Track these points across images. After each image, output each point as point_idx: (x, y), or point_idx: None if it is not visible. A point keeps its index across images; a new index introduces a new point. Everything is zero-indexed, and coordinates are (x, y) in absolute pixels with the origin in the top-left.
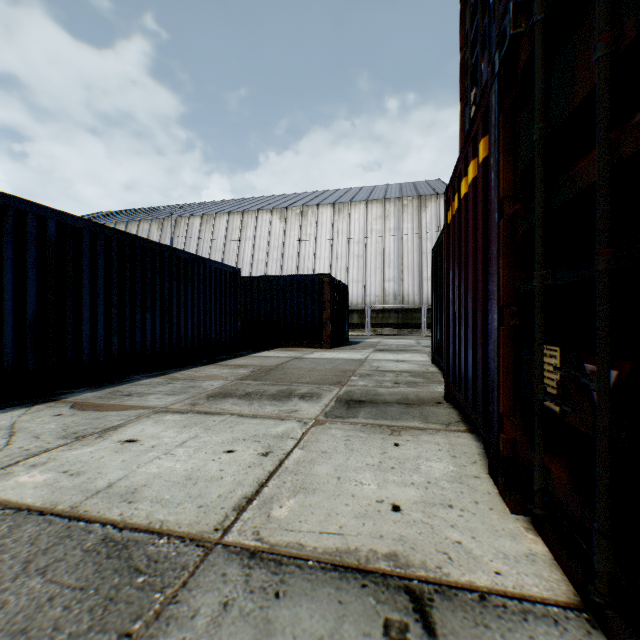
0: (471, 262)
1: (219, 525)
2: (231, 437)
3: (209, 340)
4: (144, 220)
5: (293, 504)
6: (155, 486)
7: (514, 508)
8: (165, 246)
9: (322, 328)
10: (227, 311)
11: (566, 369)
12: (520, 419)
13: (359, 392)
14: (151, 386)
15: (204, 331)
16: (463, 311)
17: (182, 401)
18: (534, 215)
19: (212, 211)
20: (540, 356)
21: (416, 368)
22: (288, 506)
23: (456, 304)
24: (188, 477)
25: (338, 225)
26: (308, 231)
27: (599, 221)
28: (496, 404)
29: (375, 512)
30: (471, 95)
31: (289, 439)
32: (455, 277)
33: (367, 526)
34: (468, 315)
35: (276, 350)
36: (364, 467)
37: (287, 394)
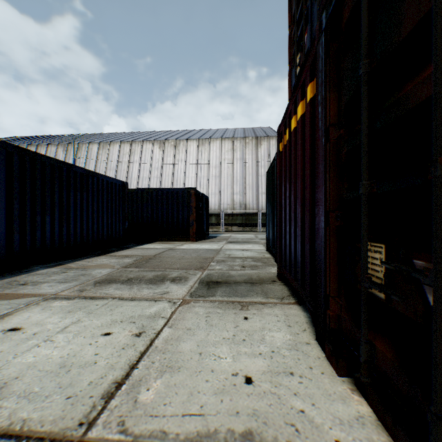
0: (300, 178)
1: (85, 418)
2: (110, 320)
3: (102, 236)
4: (52, 144)
5: (159, 385)
6: (27, 378)
7: (340, 372)
8: (63, 162)
9: (190, 227)
10: (117, 214)
11: (396, 264)
12: (344, 300)
13: (216, 275)
14: (47, 275)
15: (97, 229)
16: (293, 214)
17: (72, 288)
18: (360, 135)
19: (107, 140)
20: (366, 251)
21: (256, 255)
22: (155, 388)
23: (287, 209)
24: (63, 364)
25: (201, 154)
26: (180, 158)
27: (437, 131)
28: (323, 287)
29: (231, 386)
30: (297, 59)
31: (160, 318)
32: (286, 190)
33: (225, 402)
34: (297, 217)
35: (155, 243)
36: (221, 341)
37: (161, 278)
